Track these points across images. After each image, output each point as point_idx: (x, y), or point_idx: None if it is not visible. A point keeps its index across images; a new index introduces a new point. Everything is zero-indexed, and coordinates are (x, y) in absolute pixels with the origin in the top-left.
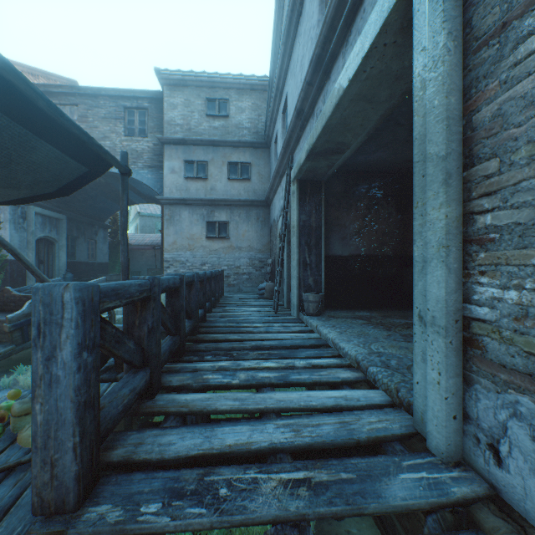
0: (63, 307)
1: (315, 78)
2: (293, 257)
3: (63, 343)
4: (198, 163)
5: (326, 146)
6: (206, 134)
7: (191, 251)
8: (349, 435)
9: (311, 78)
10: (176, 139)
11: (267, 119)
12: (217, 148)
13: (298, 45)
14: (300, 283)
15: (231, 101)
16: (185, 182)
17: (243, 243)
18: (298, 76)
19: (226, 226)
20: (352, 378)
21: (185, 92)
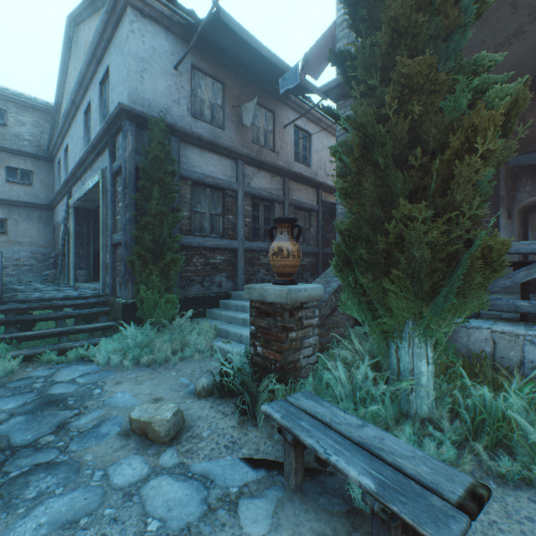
0: None
1: (81, 168)
2: (72, 251)
3: None
4: None
5: (88, 199)
6: None
7: None
8: (80, 294)
9: (79, 167)
10: None
11: (51, 140)
12: None
13: (75, 128)
14: (76, 266)
15: (10, 112)
16: None
17: (24, 239)
18: (75, 146)
19: (3, 223)
20: (90, 291)
21: None
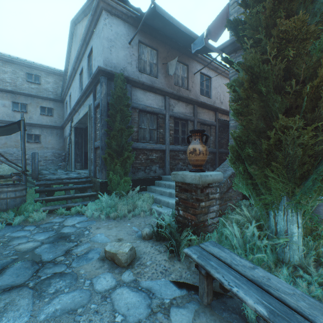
0: (37, 155)
1: (78, 105)
2: (73, 152)
3: (37, 159)
4: (22, 104)
5: (81, 122)
6: (26, 90)
7: (17, 148)
8: (77, 176)
9: (77, 105)
10: (7, 90)
11: (62, 90)
12: (34, 98)
13: (74, 83)
14: (75, 160)
15: (42, 77)
16: (13, 112)
17: (49, 145)
18: (74, 93)
19: (39, 137)
20: (82, 174)
21: (13, 66)
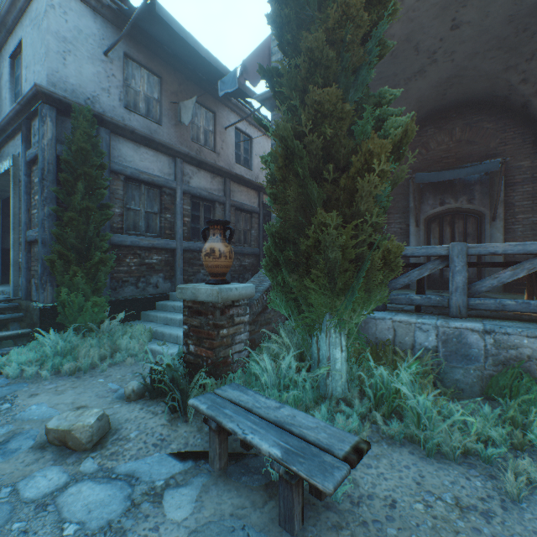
0: None
1: None
2: None
3: None
4: None
5: None
6: None
7: None
8: None
9: None
10: None
11: None
12: None
13: None
14: None
15: None
16: None
17: None
18: None
19: None
20: None
21: None
